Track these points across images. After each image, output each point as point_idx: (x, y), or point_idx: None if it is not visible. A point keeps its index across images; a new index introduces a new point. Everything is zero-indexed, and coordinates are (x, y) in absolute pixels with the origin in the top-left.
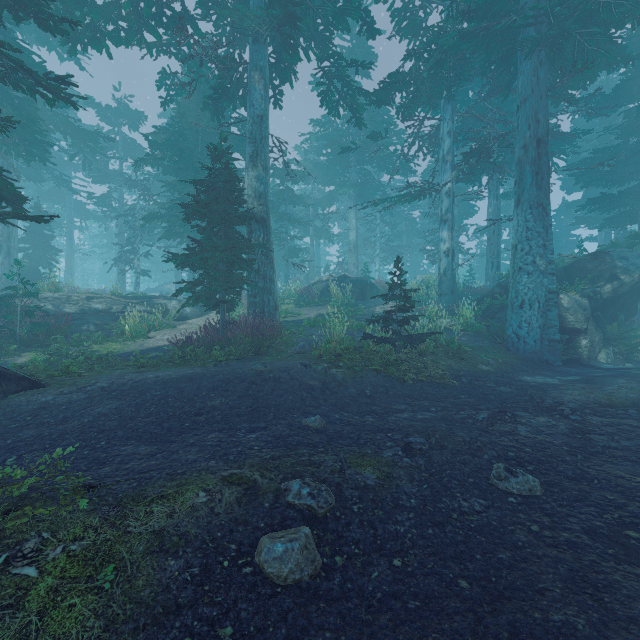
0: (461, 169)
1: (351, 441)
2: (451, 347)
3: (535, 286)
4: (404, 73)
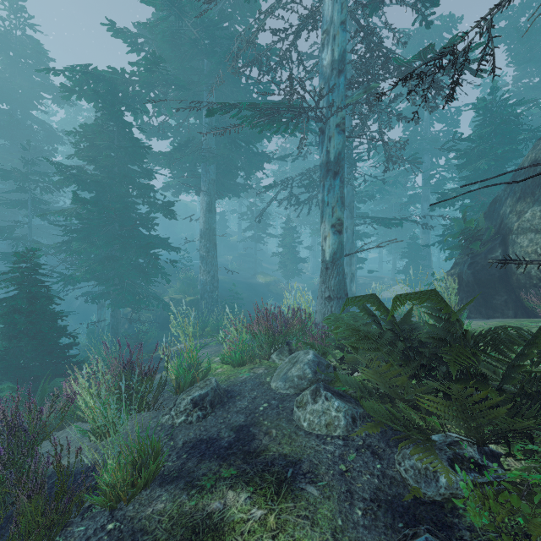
0: None
1: None
2: None
3: None
4: None
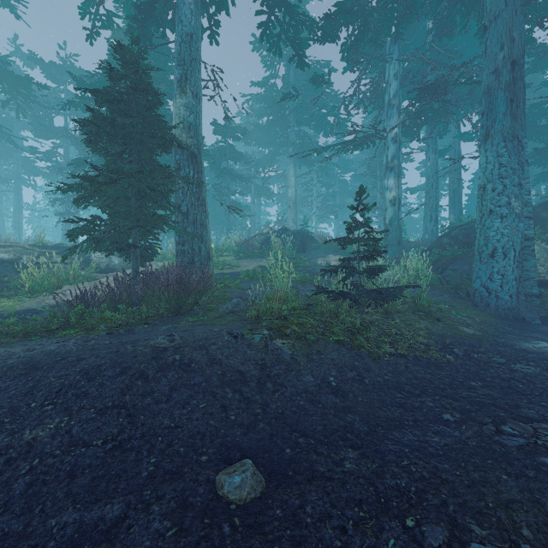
0: (410, 112)
1: None
2: (419, 304)
3: (510, 231)
4: None
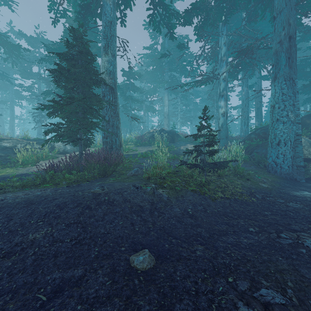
0: (232, 64)
1: (190, 301)
2: (237, 171)
3: (288, 131)
4: (200, 1)
